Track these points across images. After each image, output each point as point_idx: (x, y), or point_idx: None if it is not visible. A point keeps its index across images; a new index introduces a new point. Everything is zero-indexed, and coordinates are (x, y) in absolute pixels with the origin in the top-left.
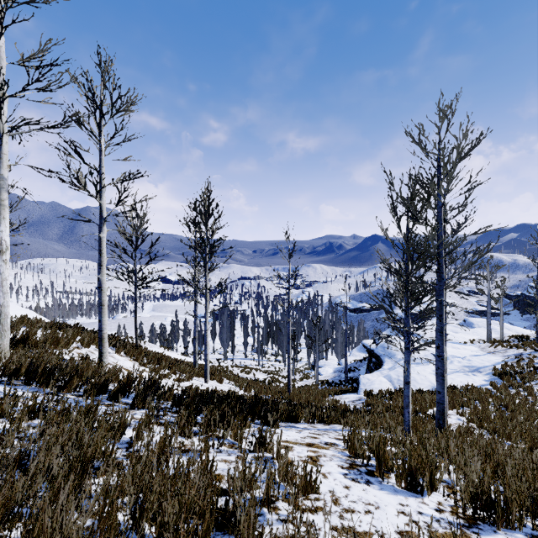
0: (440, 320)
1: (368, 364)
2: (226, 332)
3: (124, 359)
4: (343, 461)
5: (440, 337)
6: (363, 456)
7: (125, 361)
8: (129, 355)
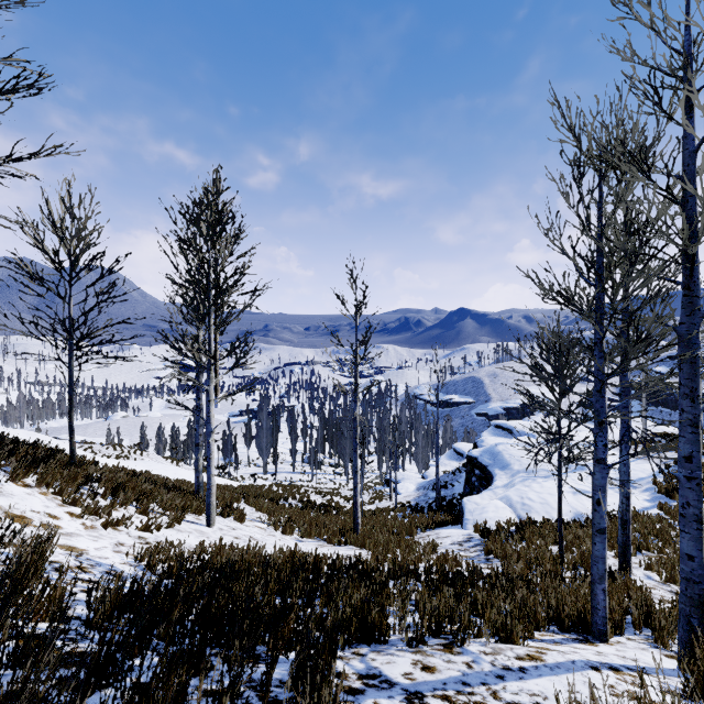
0: (693, 400)
1: (467, 478)
2: (266, 436)
3: (29, 492)
4: None
5: (694, 437)
6: None
7: (27, 498)
8: (45, 483)
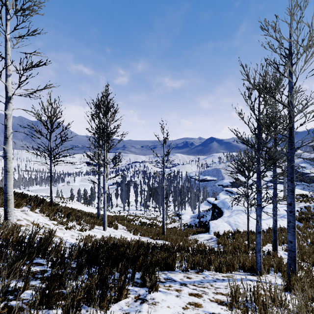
0: (292, 182)
1: (212, 213)
2: (124, 194)
3: (37, 215)
4: None
5: (292, 196)
6: None
7: (37, 217)
8: (43, 211)
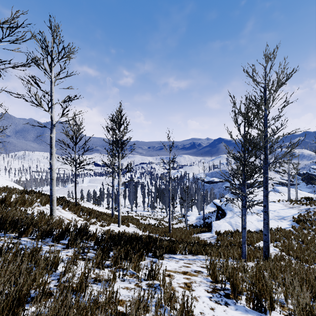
0: (266, 189)
1: (217, 214)
2: (132, 195)
3: (68, 213)
4: (208, 286)
5: (266, 200)
6: (221, 282)
7: (68, 214)
8: (71, 210)
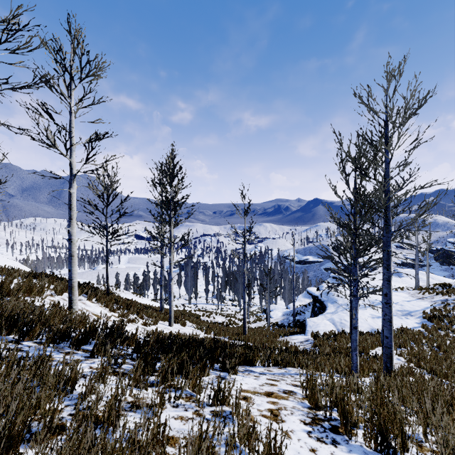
0: (388, 270)
1: (313, 308)
2: (190, 281)
3: (95, 305)
4: (305, 415)
5: (388, 285)
6: (325, 409)
7: (96, 308)
8: (100, 301)
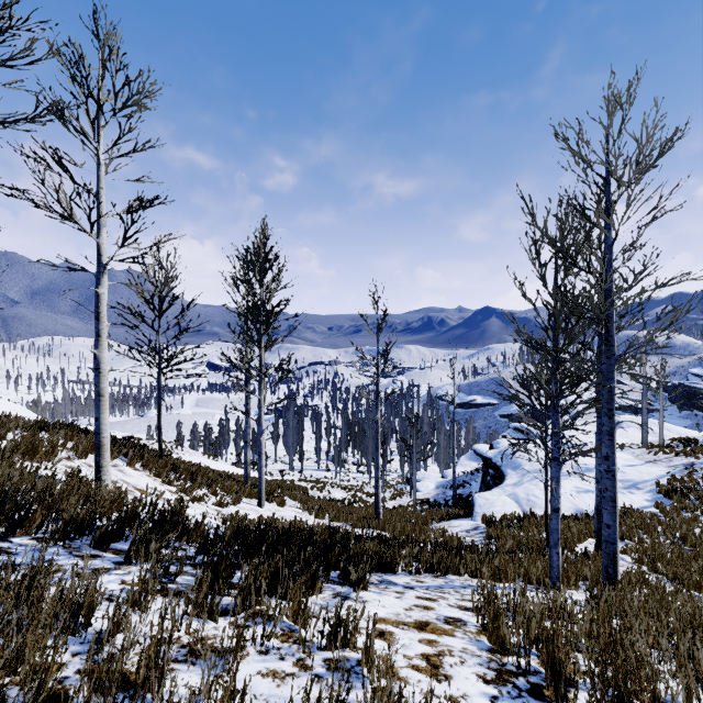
0: (610, 417)
1: (483, 477)
2: (292, 434)
3: (140, 474)
4: (484, 665)
5: (610, 443)
6: (518, 654)
7: (141, 478)
8: (148, 468)
